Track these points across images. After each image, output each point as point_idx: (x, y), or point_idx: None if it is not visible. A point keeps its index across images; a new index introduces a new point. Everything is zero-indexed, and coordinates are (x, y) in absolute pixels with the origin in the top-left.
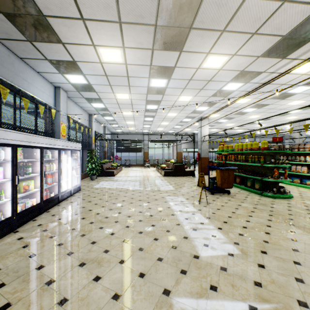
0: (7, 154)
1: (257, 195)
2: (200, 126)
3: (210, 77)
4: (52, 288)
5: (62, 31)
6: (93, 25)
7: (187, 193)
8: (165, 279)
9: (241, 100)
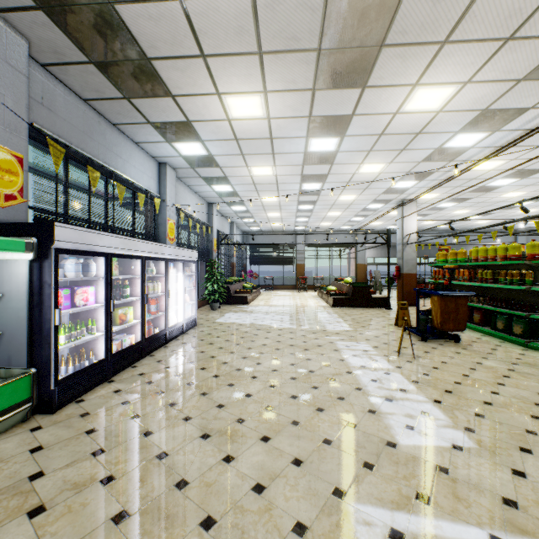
0: (100, 267)
1: (517, 347)
2: (401, 217)
3: (420, 126)
4: (166, 464)
5: (173, 78)
6: (219, 64)
7: (376, 338)
8: (336, 473)
9: (484, 165)
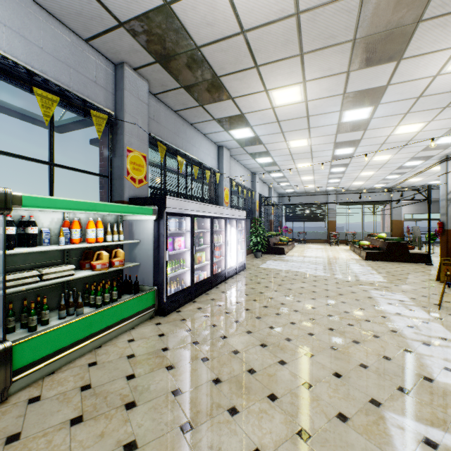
0: (187, 224)
1: None
2: (445, 172)
3: None
4: (239, 358)
5: (233, 86)
6: (268, 69)
7: (413, 290)
8: (372, 388)
9: None
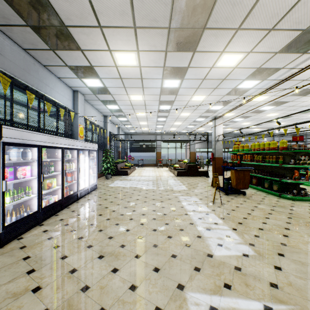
0: (34, 154)
1: (275, 197)
2: (214, 126)
3: (225, 75)
4: (75, 276)
5: (81, 39)
6: (110, 32)
7: (201, 194)
8: (179, 274)
9: (258, 98)
